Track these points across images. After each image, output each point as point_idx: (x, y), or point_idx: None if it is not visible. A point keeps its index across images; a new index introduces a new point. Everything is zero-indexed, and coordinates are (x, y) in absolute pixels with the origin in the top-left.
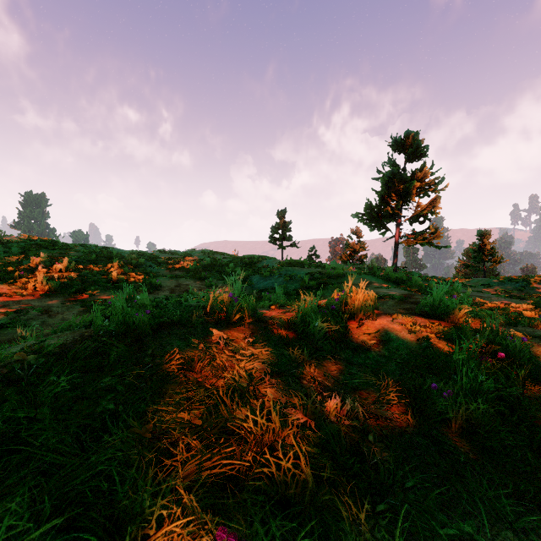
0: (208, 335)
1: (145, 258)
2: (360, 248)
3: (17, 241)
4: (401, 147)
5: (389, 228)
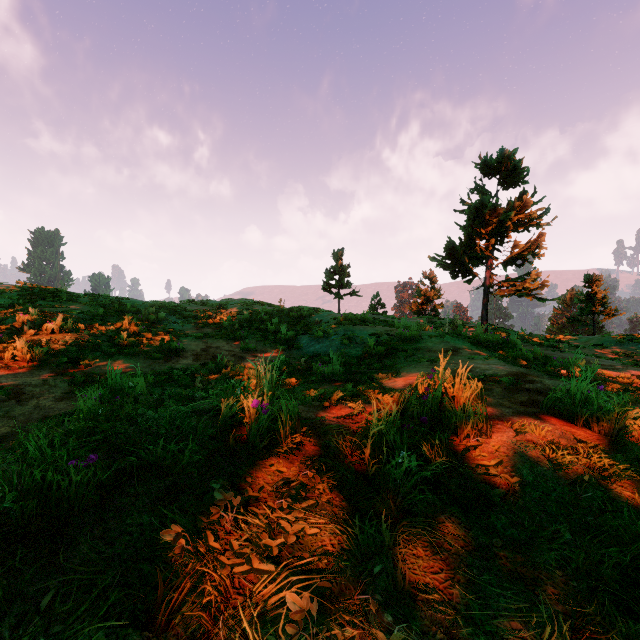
0: (210, 487)
1: (167, 311)
2: (434, 295)
3: (10, 290)
4: (492, 170)
5: (477, 274)
